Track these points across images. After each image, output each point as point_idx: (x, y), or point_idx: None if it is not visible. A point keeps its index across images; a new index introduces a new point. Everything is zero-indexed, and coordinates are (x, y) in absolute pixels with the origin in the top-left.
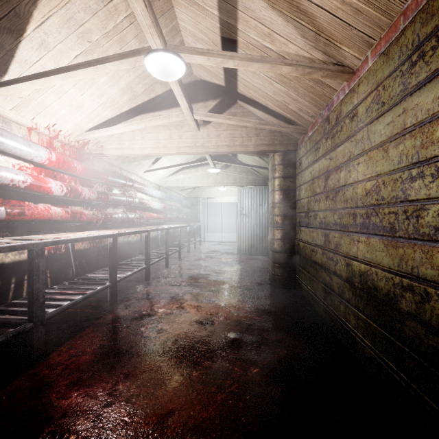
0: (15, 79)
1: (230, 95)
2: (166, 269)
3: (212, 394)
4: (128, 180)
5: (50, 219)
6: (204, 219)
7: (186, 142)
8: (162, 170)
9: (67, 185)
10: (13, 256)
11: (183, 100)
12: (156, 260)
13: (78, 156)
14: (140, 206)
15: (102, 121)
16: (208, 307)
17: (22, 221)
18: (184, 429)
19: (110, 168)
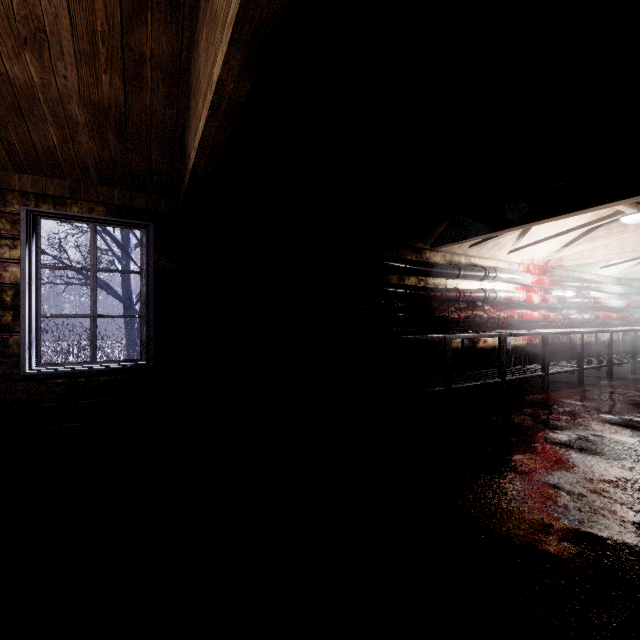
0: (526, 245)
1: None
2: (632, 375)
3: None
4: (583, 282)
5: (532, 320)
6: None
7: None
8: (626, 263)
9: (540, 296)
10: (513, 342)
11: None
12: (619, 362)
13: (542, 272)
14: (595, 305)
15: (566, 242)
16: None
17: (521, 321)
18: None
19: (564, 273)
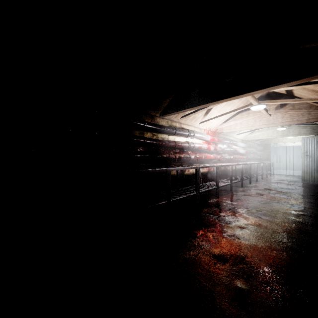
0: (208, 119)
1: (290, 96)
2: (249, 184)
3: (277, 209)
4: (230, 141)
5: (210, 159)
6: (274, 159)
7: (263, 122)
8: (246, 133)
9: (213, 147)
10: (201, 170)
11: (263, 111)
12: (245, 179)
13: (214, 134)
14: (234, 152)
15: (225, 120)
16: (276, 197)
17: (205, 159)
18: (268, 211)
19: (223, 136)
